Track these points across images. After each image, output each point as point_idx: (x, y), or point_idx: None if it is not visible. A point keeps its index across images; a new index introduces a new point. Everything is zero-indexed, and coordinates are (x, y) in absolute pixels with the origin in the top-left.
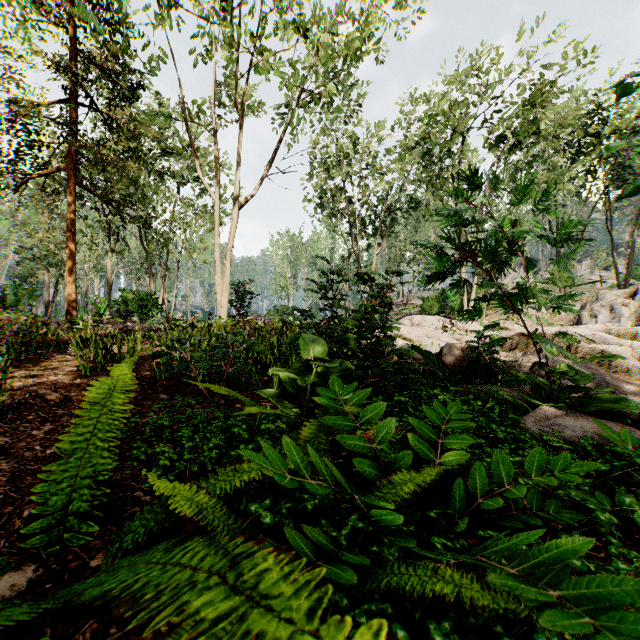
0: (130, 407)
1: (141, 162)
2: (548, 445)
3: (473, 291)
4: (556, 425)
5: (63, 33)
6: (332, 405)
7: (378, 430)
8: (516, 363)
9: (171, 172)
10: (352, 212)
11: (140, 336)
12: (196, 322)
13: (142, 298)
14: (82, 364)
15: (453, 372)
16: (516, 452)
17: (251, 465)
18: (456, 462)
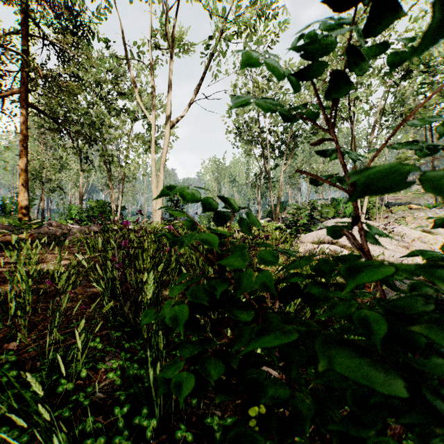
0: None
1: (104, 103)
2: None
3: (365, 199)
4: None
5: None
6: None
7: None
8: None
9: (125, 110)
10: (263, 139)
11: None
12: None
13: (102, 206)
14: None
15: None
16: None
17: None
18: None
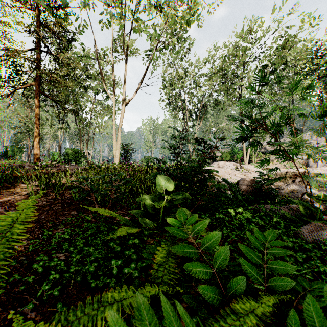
0: (26, 236)
1: (75, 82)
2: (319, 249)
3: (249, 148)
4: (324, 236)
5: (33, 13)
6: (179, 234)
7: (216, 256)
8: (283, 190)
9: (91, 87)
10: (184, 107)
11: (63, 175)
12: (102, 165)
13: (76, 152)
14: (34, 190)
15: (249, 197)
16: (308, 262)
17: (114, 293)
18: (283, 288)
